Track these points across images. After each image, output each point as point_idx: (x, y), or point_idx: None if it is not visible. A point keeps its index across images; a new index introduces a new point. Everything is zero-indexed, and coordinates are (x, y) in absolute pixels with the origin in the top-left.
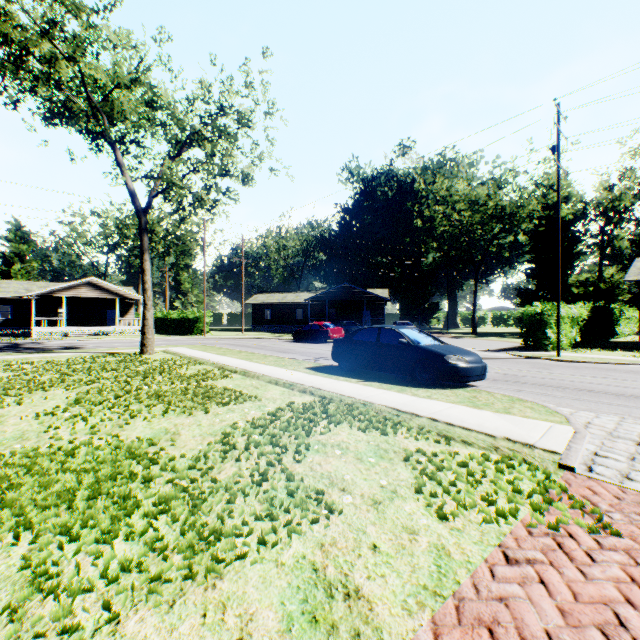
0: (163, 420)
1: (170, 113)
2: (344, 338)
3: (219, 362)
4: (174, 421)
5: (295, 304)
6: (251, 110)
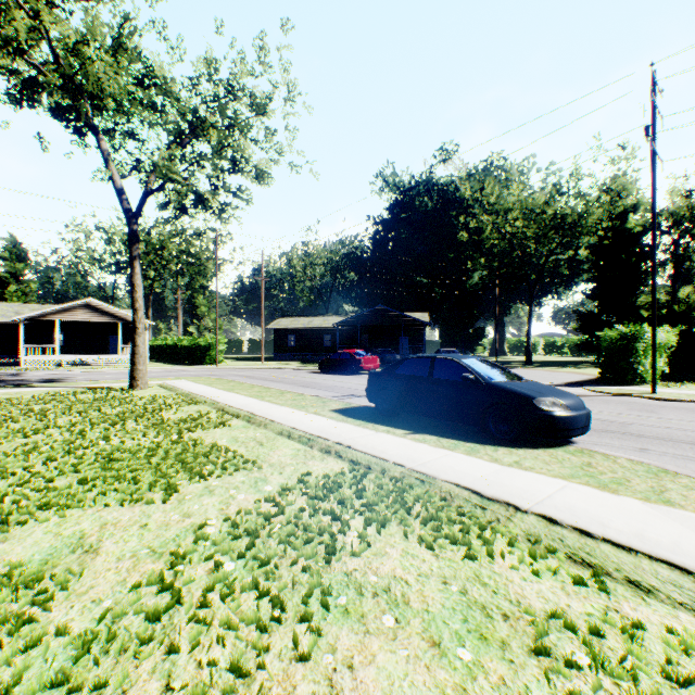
0: (89, 513)
1: (166, 92)
2: (383, 371)
3: (221, 401)
4: (105, 516)
5: (322, 329)
6: (268, 96)
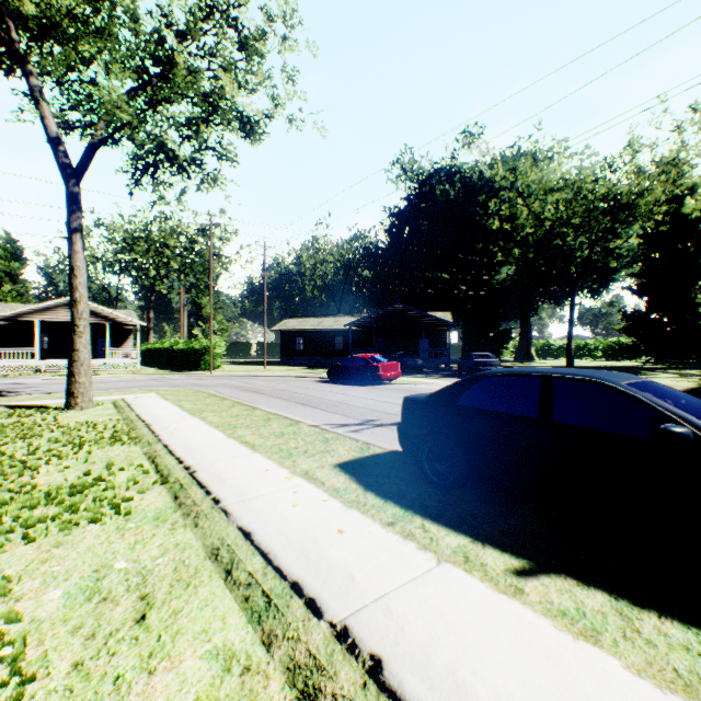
0: None
1: (116, 5)
2: (432, 398)
3: (164, 438)
4: None
5: (333, 331)
6: (262, 34)
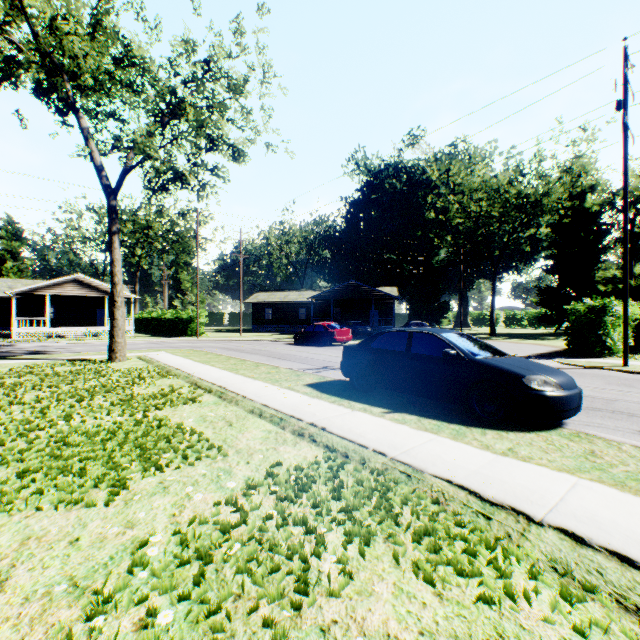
0: (14, 520)
1: (144, 71)
2: (358, 345)
3: (195, 374)
4: (32, 525)
5: (298, 303)
6: (245, 78)
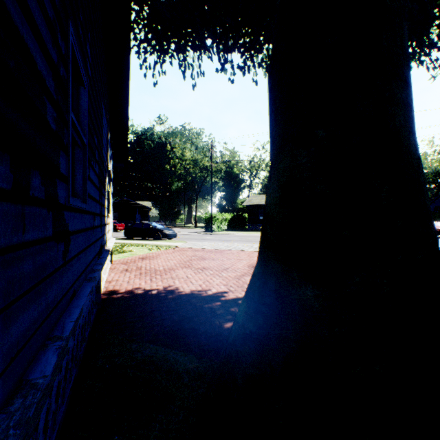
0: None
1: None
2: (129, 226)
3: None
4: None
5: None
6: None
